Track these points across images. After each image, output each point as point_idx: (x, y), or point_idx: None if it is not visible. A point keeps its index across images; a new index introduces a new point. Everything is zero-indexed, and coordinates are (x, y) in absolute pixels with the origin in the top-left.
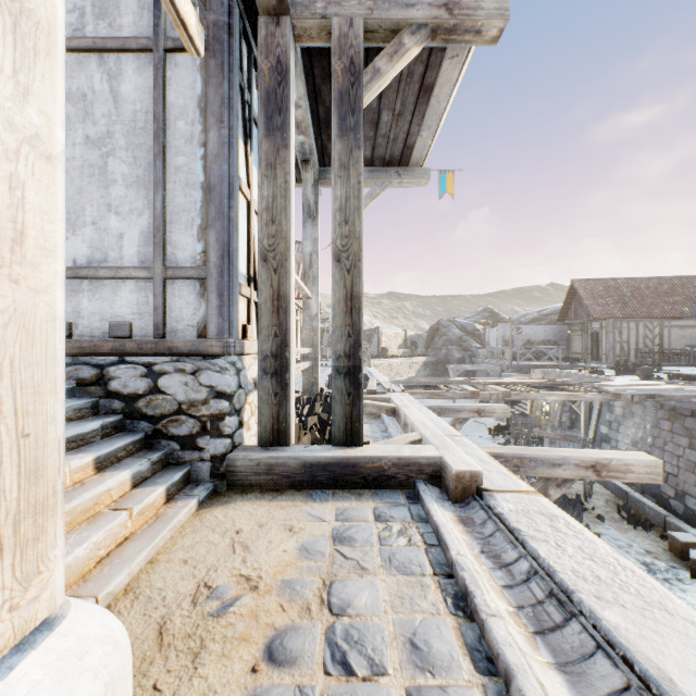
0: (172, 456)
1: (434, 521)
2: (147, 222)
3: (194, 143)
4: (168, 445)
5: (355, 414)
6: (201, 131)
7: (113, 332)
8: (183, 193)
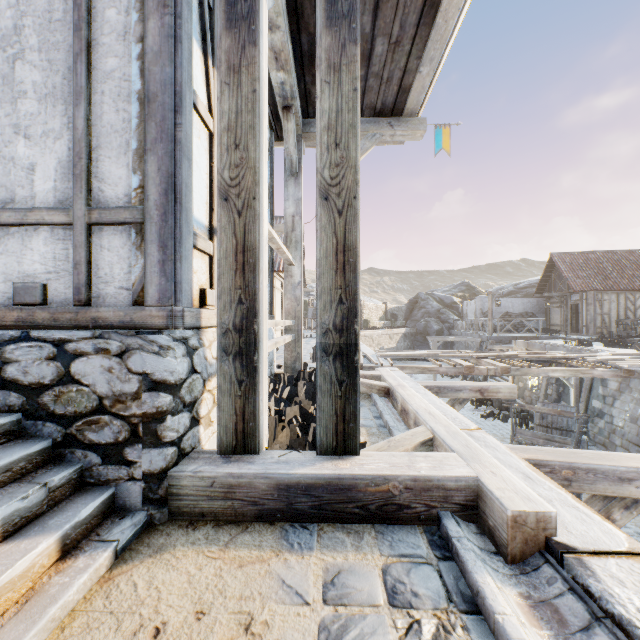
0: (90, 472)
1: (500, 627)
2: (66, 148)
3: (128, 38)
4: (84, 456)
5: (348, 411)
6: (138, 20)
7: (19, 297)
8: (114, 107)
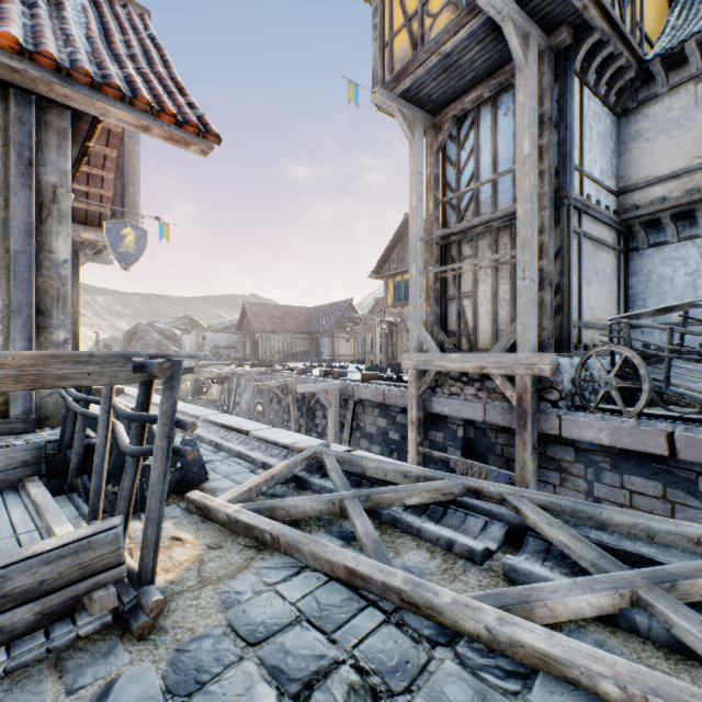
0: None
1: None
2: None
3: None
4: None
5: None
6: None
7: None
8: None
